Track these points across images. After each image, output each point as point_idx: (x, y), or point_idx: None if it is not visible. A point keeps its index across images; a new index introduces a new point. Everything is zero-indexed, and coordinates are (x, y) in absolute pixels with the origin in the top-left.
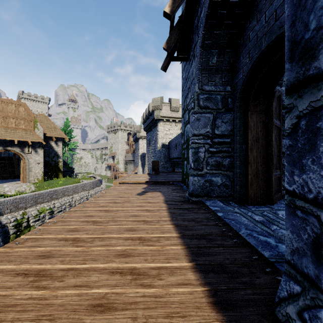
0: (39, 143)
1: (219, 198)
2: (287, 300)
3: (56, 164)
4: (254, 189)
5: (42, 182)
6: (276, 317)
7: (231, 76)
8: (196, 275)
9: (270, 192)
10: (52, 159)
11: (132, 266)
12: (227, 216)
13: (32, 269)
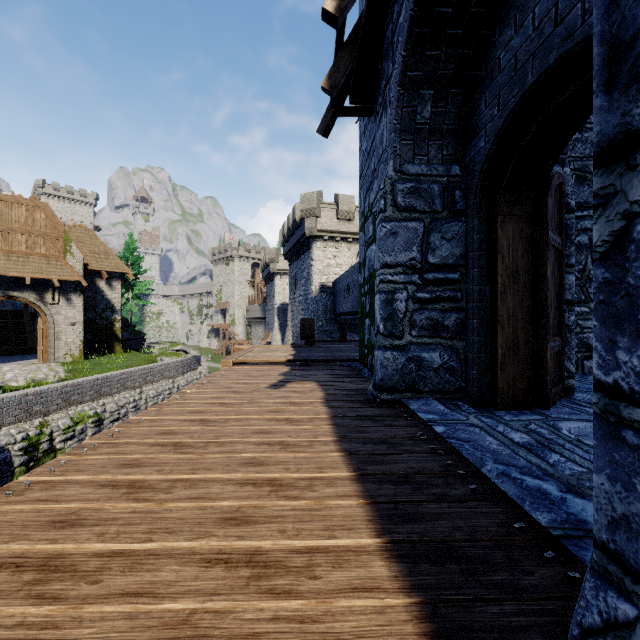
0: (75, 284)
1: (436, 394)
2: (601, 635)
3: (109, 326)
4: (508, 375)
5: (81, 361)
6: None
7: (462, 146)
8: (391, 568)
9: (542, 383)
10: (101, 315)
11: (252, 545)
12: (455, 433)
13: (34, 554)
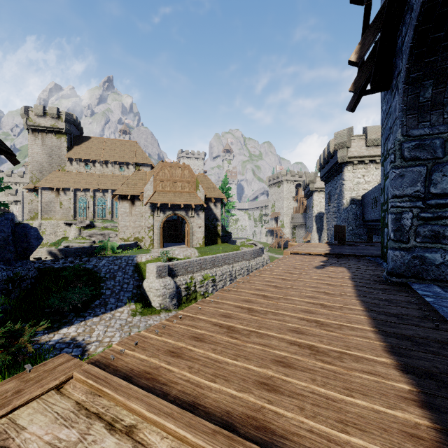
0: (200, 206)
1: (437, 282)
2: None
3: (215, 228)
4: None
5: (203, 247)
6: None
7: None
8: (376, 336)
9: None
10: (211, 222)
11: (316, 319)
12: (440, 302)
13: (244, 306)
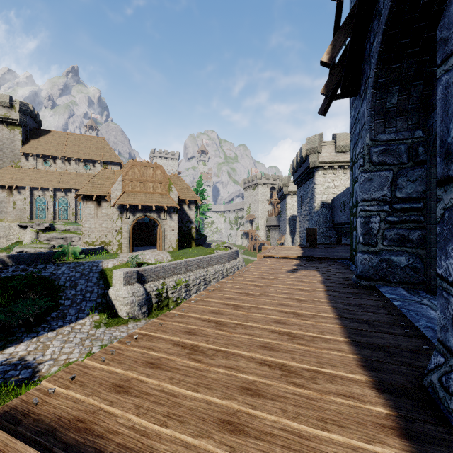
0: (174, 208)
1: (402, 284)
2: (433, 370)
3: (189, 231)
4: None
5: (176, 251)
6: (423, 385)
7: (424, 116)
8: (349, 347)
9: None
10: (185, 225)
11: (288, 331)
12: (407, 306)
13: (211, 319)
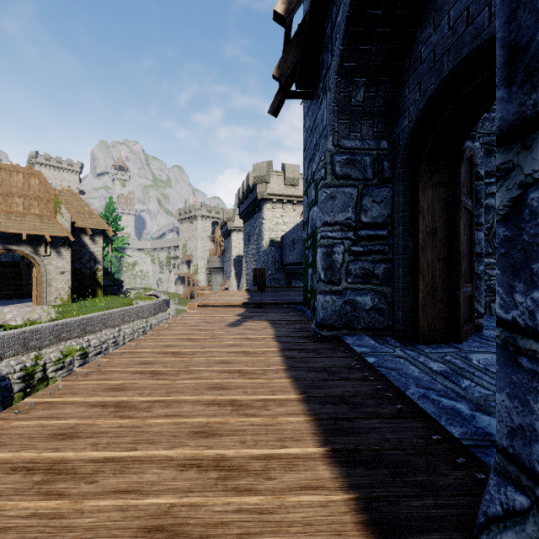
0: (64, 239)
1: (368, 331)
2: (502, 521)
3: (92, 274)
4: (428, 315)
5: (69, 304)
6: None
7: (389, 124)
8: (332, 471)
9: (456, 321)
10: (86, 265)
11: (219, 453)
12: (384, 363)
13: (41, 460)
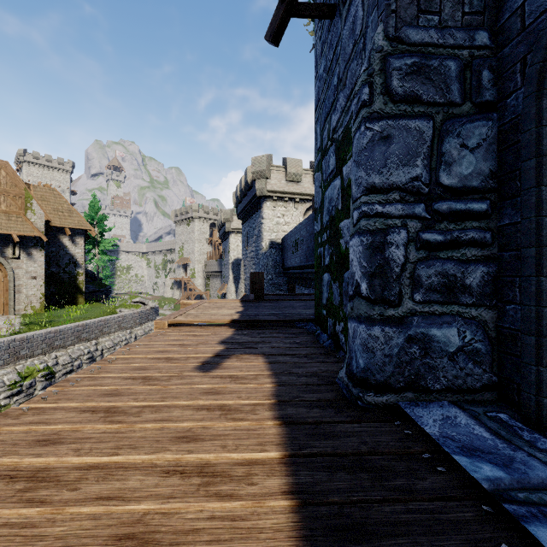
0: (36, 239)
1: (453, 394)
2: None
3: (72, 279)
4: None
5: (41, 313)
6: None
7: None
8: None
9: None
10: (65, 269)
11: None
12: None
13: None
